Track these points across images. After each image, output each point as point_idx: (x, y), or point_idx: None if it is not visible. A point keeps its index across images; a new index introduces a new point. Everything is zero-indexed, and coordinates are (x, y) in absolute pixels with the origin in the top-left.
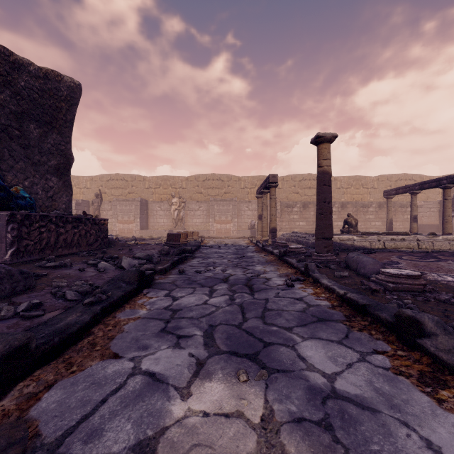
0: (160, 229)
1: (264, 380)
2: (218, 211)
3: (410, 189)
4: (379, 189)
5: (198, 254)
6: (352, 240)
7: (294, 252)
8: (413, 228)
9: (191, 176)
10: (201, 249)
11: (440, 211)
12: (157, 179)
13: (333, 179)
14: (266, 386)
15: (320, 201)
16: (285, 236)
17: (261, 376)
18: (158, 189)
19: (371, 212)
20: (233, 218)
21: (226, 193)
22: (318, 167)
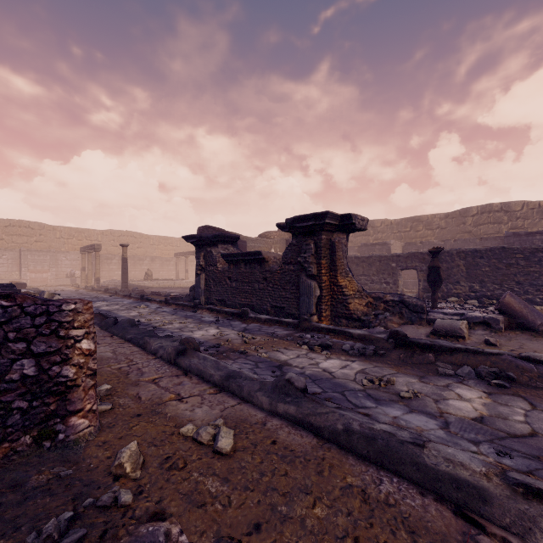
0: None
1: (107, 301)
2: (33, 261)
3: (185, 254)
4: (181, 248)
5: None
6: (144, 283)
7: (112, 290)
8: (186, 276)
9: None
10: None
11: None
12: None
13: (148, 237)
14: (107, 302)
15: (123, 268)
16: (106, 283)
17: (106, 301)
18: None
19: (172, 265)
20: (51, 268)
21: (38, 241)
22: (123, 255)
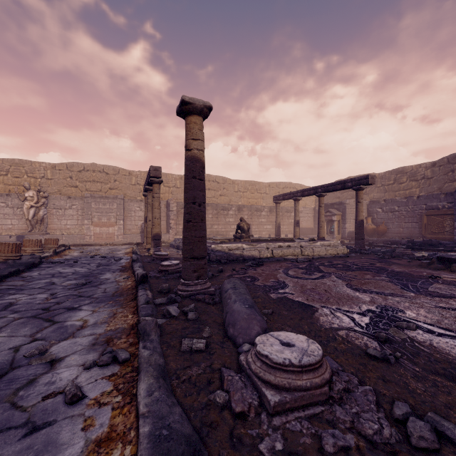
0: (5, 234)
1: None
2: (97, 211)
3: (294, 196)
4: (270, 195)
5: (9, 282)
6: (242, 249)
7: (166, 271)
8: (297, 232)
9: (61, 164)
10: (36, 268)
11: (314, 216)
12: (1, 162)
13: (232, 182)
14: None
15: (188, 201)
16: (176, 242)
17: None
18: (4, 176)
19: (263, 216)
20: (117, 220)
21: (112, 189)
22: (186, 151)
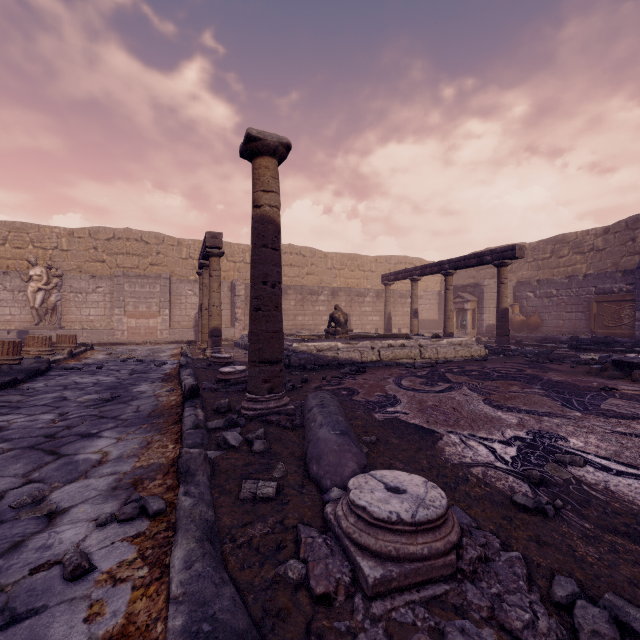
0: (2, 328)
1: None
2: (133, 296)
3: (410, 274)
4: (377, 273)
5: (1, 397)
6: (336, 350)
7: (227, 380)
8: (414, 326)
9: (81, 230)
10: (42, 377)
11: (440, 304)
12: None
13: (323, 256)
14: None
15: (256, 280)
16: (244, 340)
17: None
18: (0, 246)
19: (368, 303)
20: (161, 309)
21: (154, 264)
22: (254, 208)
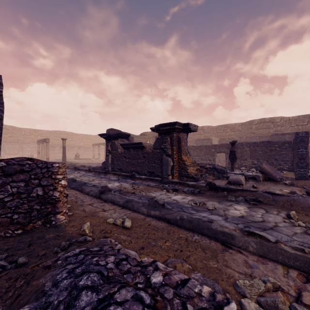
0: None
1: None
2: (8, 148)
3: (98, 145)
4: (95, 141)
5: None
6: (75, 161)
7: None
8: (99, 157)
9: None
10: None
11: None
12: None
13: (76, 135)
14: None
15: (63, 152)
16: (52, 161)
17: None
18: None
19: (90, 150)
20: (19, 152)
21: (11, 137)
22: (63, 145)
